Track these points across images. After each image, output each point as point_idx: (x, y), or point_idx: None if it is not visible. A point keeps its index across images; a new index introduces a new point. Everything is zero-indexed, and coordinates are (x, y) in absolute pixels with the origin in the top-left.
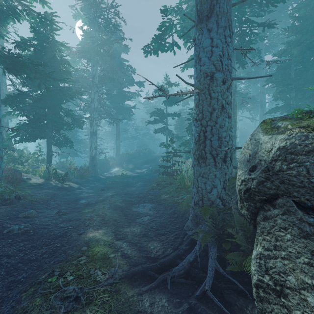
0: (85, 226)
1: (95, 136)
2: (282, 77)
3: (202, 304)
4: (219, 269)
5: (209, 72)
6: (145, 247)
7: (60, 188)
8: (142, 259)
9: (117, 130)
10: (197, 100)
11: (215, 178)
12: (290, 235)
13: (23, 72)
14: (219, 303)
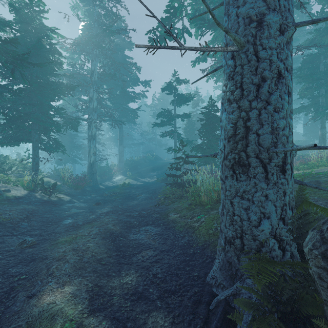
0: (46, 277)
1: (94, 140)
2: (310, 71)
3: None
4: None
5: (254, 14)
6: None
7: (44, 202)
8: None
9: (120, 134)
10: (231, 68)
11: (266, 201)
12: None
13: None
14: None
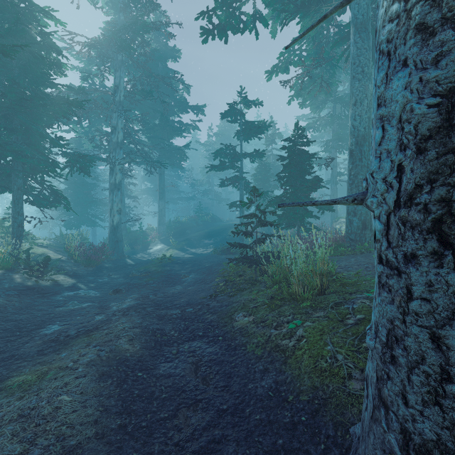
0: None
1: (119, 191)
2: None
3: None
4: None
5: None
6: None
7: (26, 290)
8: None
9: (160, 183)
10: None
11: None
12: None
13: None
14: None
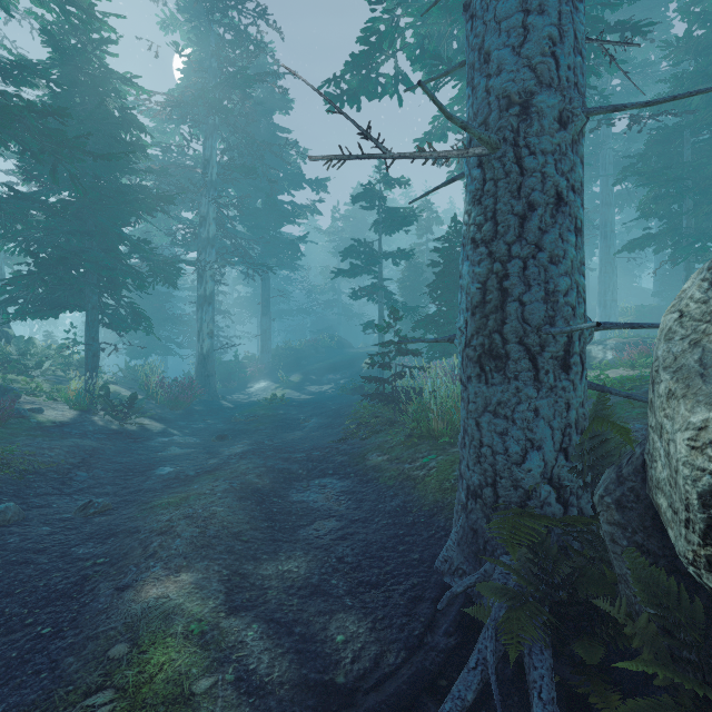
0: (145, 559)
1: (210, 306)
2: (662, 162)
3: None
4: None
5: (516, 92)
6: (318, 639)
7: (114, 434)
8: (305, 698)
9: (263, 293)
10: (477, 183)
11: (535, 419)
12: None
13: (13, 137)
14: None
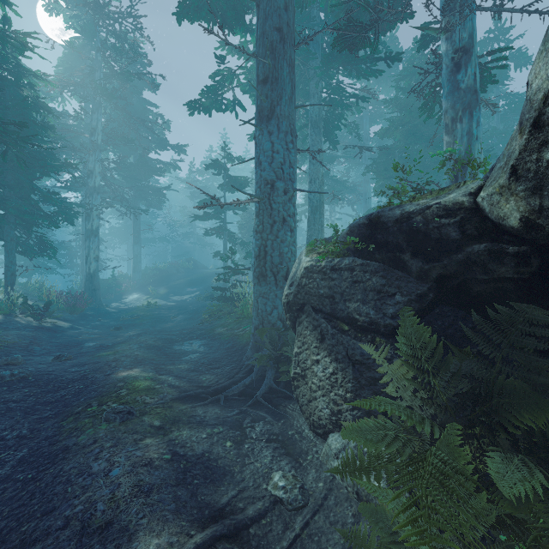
0: (112, 367)
1: (96, 238)
2: (385, 166)
3: (252, 409)
4: (272, 385)
5: (270, 179)
6: (196, 379)
7: (38, 328)
8: (193, 388)
9: (135, 226)
10: (257, 209)
11: (276, 298)
12: (309, 331)
13: None
14: (266, 403)
